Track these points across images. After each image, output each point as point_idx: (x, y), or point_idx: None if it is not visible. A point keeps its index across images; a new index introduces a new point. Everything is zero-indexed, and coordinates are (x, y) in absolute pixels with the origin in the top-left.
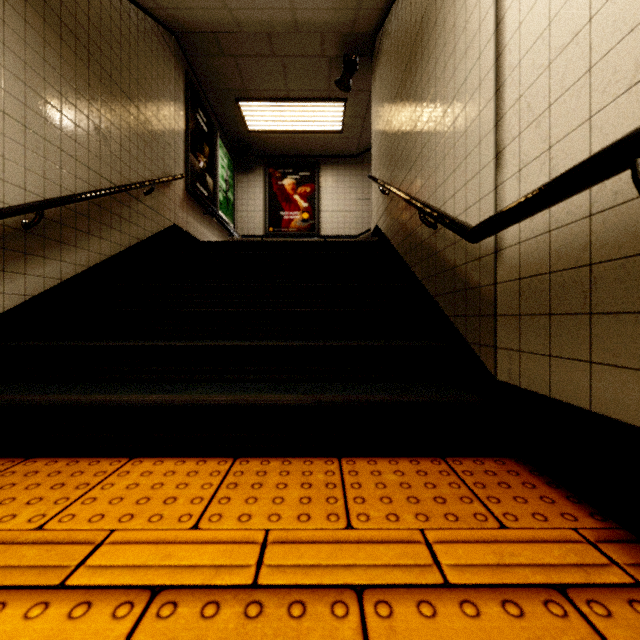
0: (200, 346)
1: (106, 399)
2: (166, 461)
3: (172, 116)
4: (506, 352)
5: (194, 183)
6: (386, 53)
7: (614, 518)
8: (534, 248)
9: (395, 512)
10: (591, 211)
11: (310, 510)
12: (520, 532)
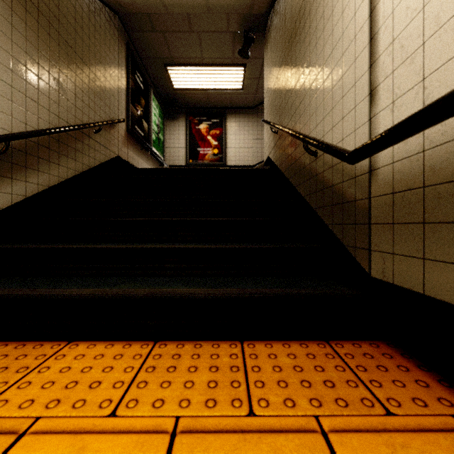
0: (130, 248)
1: (50, 292)
2: (98, 344)
3: (116, 75)
4: (380, 254)
5: (133, 126)
6: (276, 27)
7: None
8: (408, 166)
9: (291, 397)
10: None
11: (216, 395)
12: (405, 419)
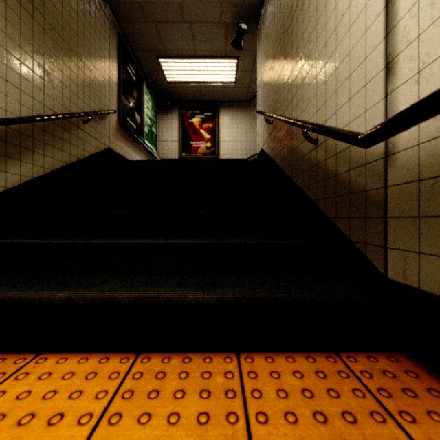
0: (114, 244)
1: (17, 296)
2: (70, 358)
3: (107, 66)
4: (400, 252)
5: (125, 118)
6: (270, 15)
7: None
8: None
9: (304, 439)
10: None
11: (208, 436)
12: None
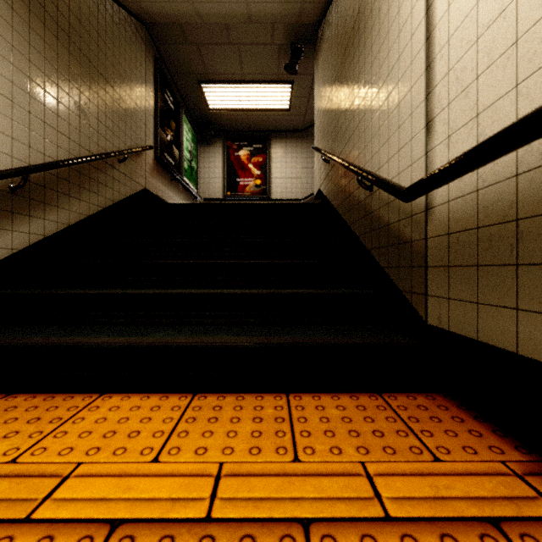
0: (164, 294)
1: (80, 341)
2: (133, 396)
3: (143, 95)
4: (436, 299)
5: (162, 153)
6: (327, 40)
7: (538, 451)
8: (462, 206)
9: (338, 445)
10: (518, 171)
11: (261, 443)
12: (453, 465)
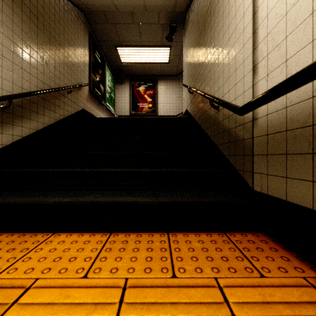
0: (93, 171)
1: (41, 200)
2: (73, 234)
3: (82, 54)
4: (259, 175)
5: (94, 88)
6: (191, 21)
7: None
8: (276, 117)
9: (200, 266)
10: (313, 94)
11: (151, 265)
12: (273, 280)
